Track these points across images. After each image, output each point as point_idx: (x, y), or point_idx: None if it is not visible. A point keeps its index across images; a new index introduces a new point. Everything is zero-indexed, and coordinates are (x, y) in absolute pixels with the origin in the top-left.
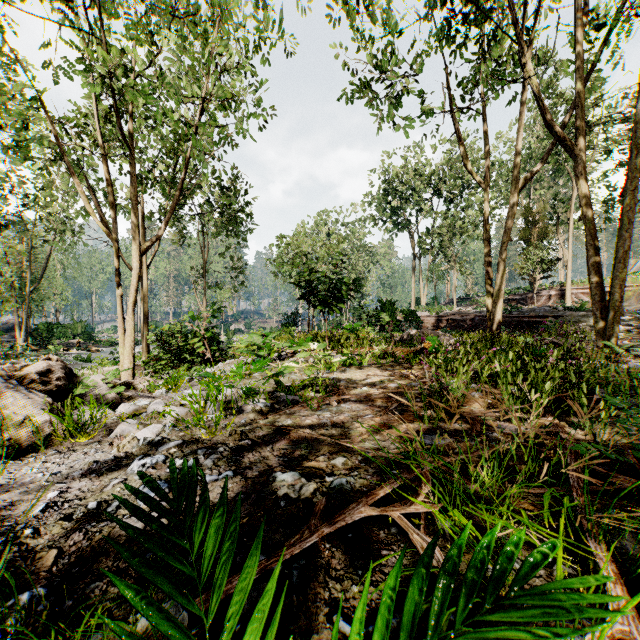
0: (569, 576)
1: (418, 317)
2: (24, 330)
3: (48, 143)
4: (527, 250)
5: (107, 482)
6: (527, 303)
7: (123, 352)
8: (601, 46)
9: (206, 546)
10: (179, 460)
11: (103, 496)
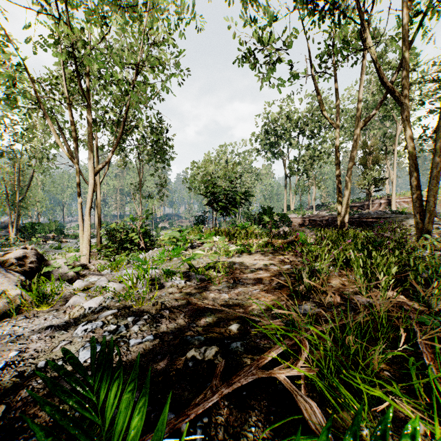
0: (429, 433)
1: (289, 218)
2: (15, 227)
3: (30, 96)
4: (364, 172)
5: (57, 343)
6: (364, 208)
7: (82, 243)
8: (418, 27)
9: (116, 421)
10: (113, 326)
11: (52, 356)
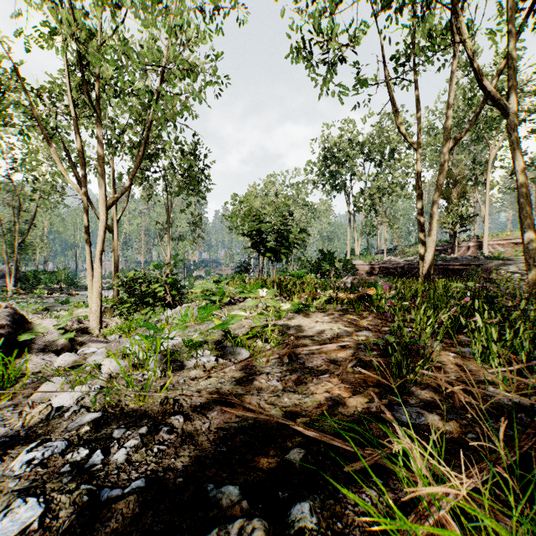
0: None
1: (354, 265)
2: (14, 276)
3: (25, 109)
4: (448, 207)
5: None
6: (448, 253)
7: (91, 296)
8: (527, 16)
9: None
10: (84, 450)
11: None
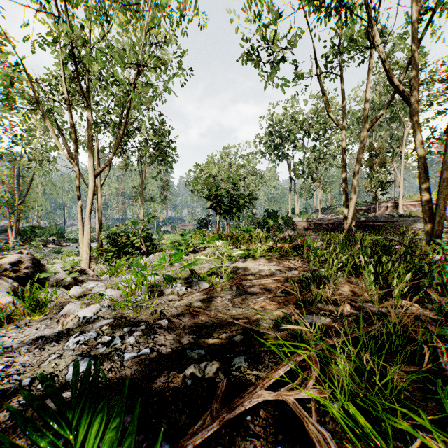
0: None
1: (294, 222)
2: (15, 231)
3: (29, 97)
4: (371, 174)
5: (46, 357)
6: (371, 212)
7: (82, 247)
8: (427, 25)
9: None
10: (108, 337)
11: (39, 371)
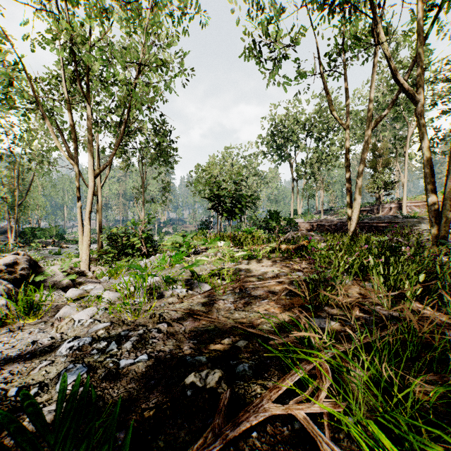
0: None
1: (296, 223)
2: (14, 232)
3: (27, 96)
4: (374, 175)
5: (37, 364)
6: (374, 213)
7: (82, 248)
8: (433, 23)
9: None
10: (103, 342)
11: (28, 380)
